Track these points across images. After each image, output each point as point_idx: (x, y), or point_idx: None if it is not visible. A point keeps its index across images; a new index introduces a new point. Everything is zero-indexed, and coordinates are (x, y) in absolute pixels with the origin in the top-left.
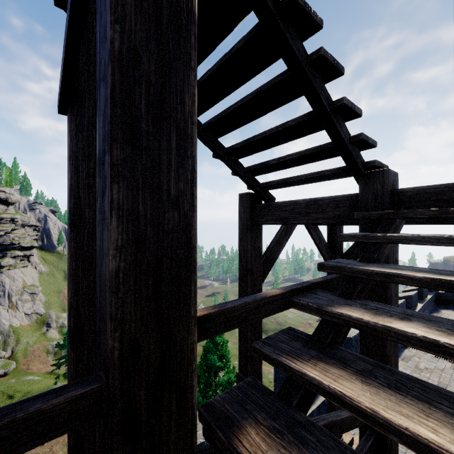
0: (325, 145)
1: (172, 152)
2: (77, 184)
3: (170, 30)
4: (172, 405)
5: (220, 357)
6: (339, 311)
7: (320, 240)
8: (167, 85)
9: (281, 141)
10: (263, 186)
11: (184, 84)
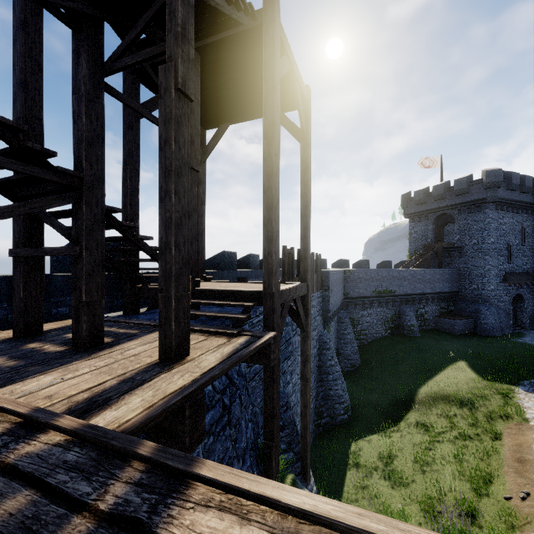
0: None
1: None
2: None
3: None
4: None
5: None
6: None
7: None
8: None
9: None
10: (139, 41)
11: None
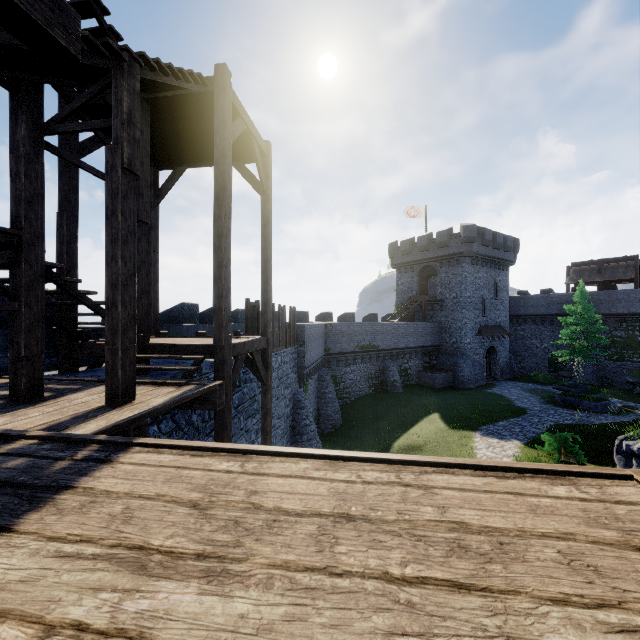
0: None
1: None
2: None
3: None
4: None
5: None
6: None
7: None
8: None
9: None
10: None
11: None
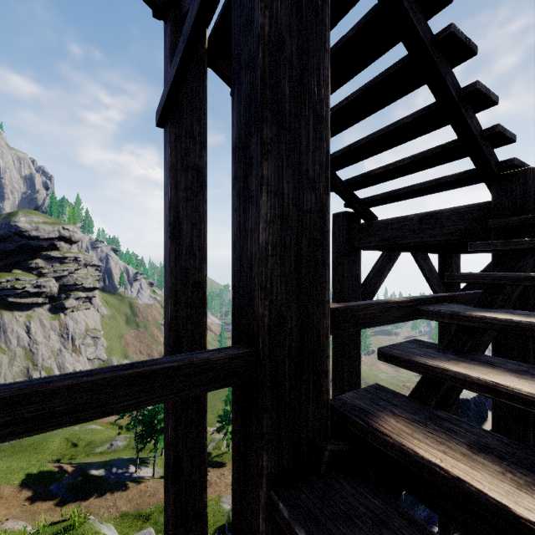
0: (447, 143)
1: (310, 134)
2: (176, 196)
3: (308, 13)
4: (310, 384)
5: None
6: (480, 314)
7: (430, 272)
8: (306, 67)
9: (390, 145)
10: (364, 202)
11: (320, 67)
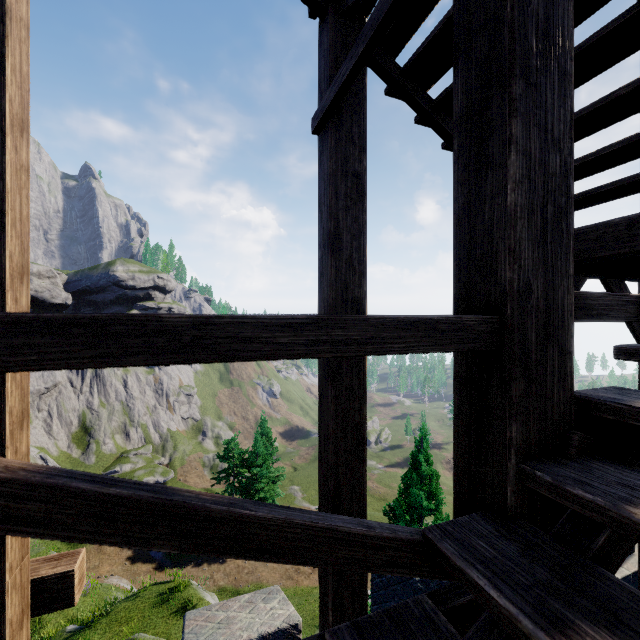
0: None
1: (554, 90)
2: (336, 205)
3: None
4: (554, 363)
5: (427, 496)
6: None
7: None
8: (551, 19)
9: (591, 129)
10: None
11: (564, 17)
